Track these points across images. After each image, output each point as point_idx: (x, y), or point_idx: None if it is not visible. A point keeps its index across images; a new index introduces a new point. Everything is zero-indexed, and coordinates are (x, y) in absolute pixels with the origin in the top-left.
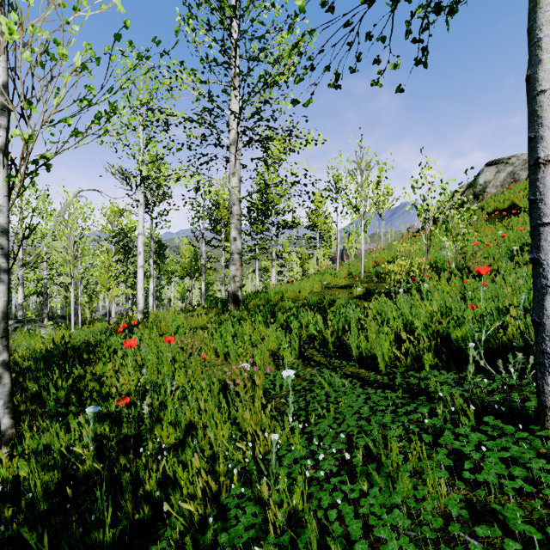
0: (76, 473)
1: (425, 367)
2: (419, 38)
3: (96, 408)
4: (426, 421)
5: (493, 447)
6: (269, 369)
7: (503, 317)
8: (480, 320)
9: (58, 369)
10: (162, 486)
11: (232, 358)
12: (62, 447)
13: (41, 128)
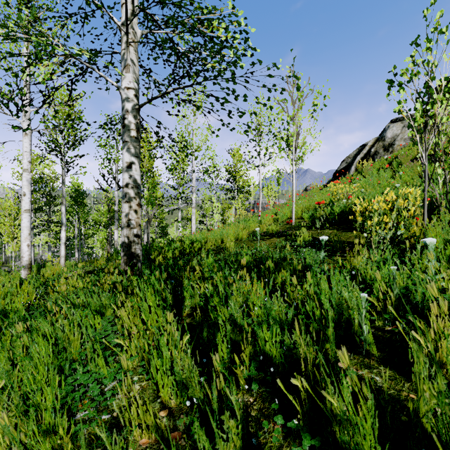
0: None
1: None
2: None
3: None
4: None
5: None
6: None
7: None
8: None
9: None
10: None
11: None
12: None
13: None
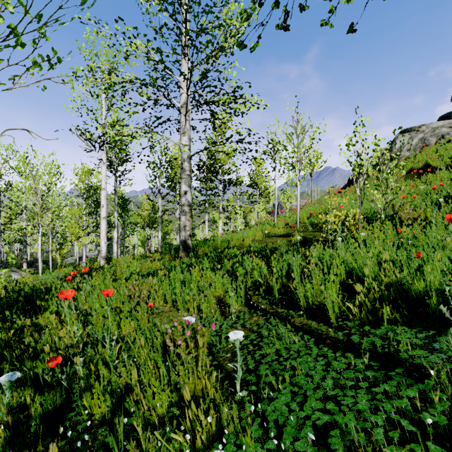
0: None
1: (384, 322)
2: None
3: (13, 376)
4: (431, 422)
5: None
6: (214, 326)
7: None
8: None
9: None
10: None
11: (179, 305)
12: None
13: None
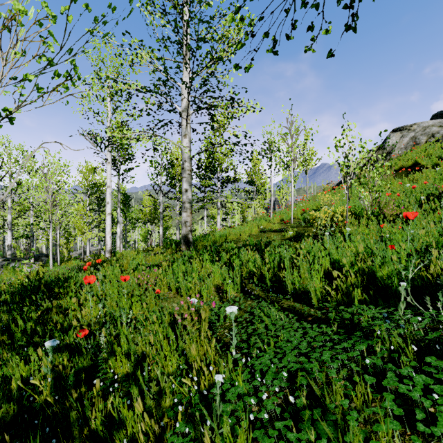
0: (32, 403)
1: (355, 302)
2: (350, 4)
3: (54, 342)
4: (368, 361)
5: (442, 392)
6: (214, 304)
7: (429, 257)
8: (407, 260)
9: (28, 302)
10: (107, 427)
11: (182, 292)
12: (25, 375)
13: (6, 85)
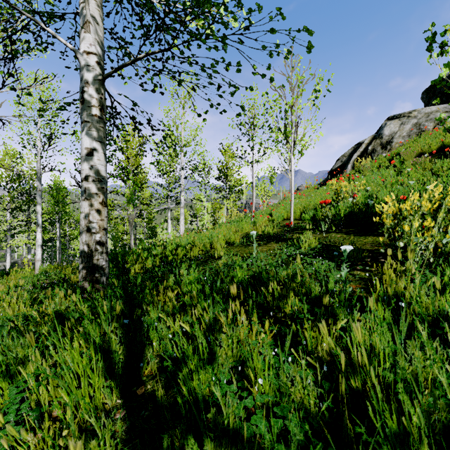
0: None
1: None
2: None
3: None
4: None
5: None
6: None
7: None
8: None
9: None
10: None
11: None
12: None
13: None
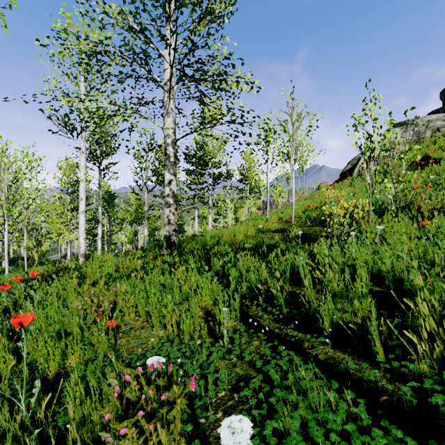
0: None
1: None
2: None
3: None
4: None
5: None
6: (193, 387)
7: None
8: None
9: None
10: None
11: (154, 321)
12: None
13: None
